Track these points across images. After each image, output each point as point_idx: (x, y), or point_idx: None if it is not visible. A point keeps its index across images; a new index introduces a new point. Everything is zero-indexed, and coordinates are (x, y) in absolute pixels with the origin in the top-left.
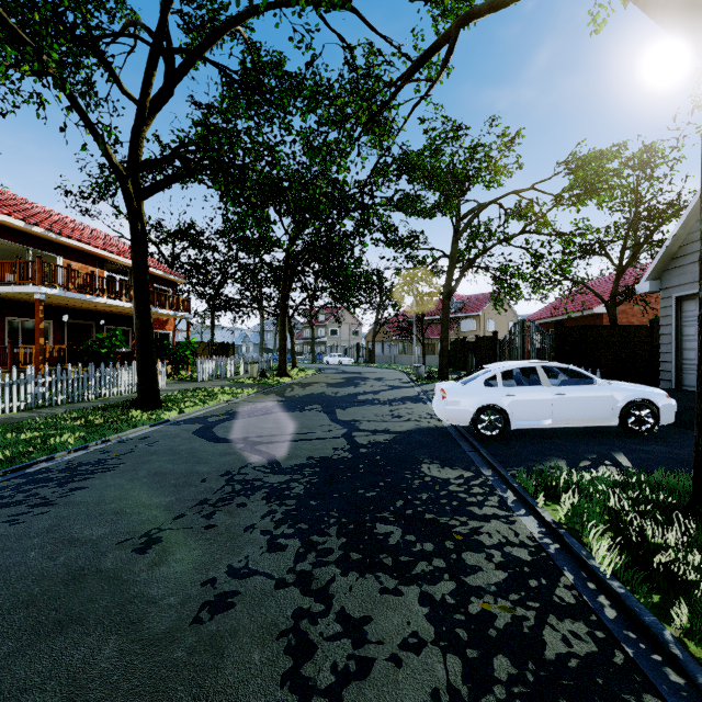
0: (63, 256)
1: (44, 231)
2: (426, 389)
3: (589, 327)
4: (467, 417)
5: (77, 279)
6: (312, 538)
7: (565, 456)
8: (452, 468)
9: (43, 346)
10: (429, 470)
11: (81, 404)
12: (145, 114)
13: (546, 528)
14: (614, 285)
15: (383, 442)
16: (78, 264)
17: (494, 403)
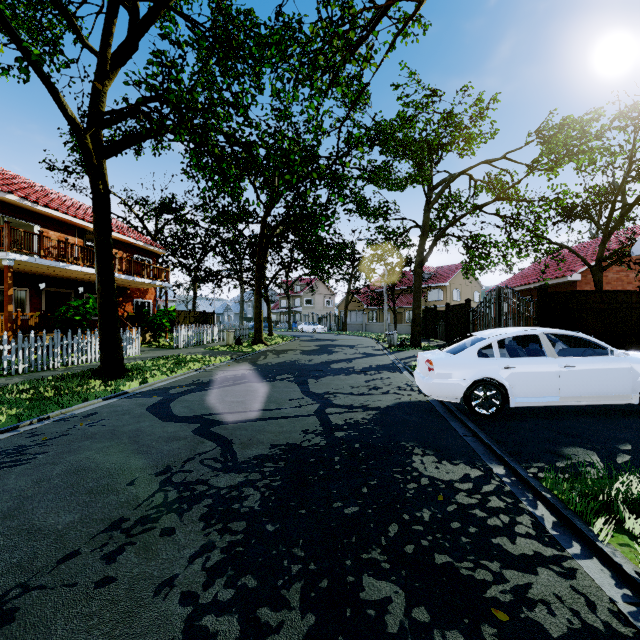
0: (40, 225)
1: (19, 200)
2: (400, 357)
3: (575, 293)
4: (459, 392)
5: (49, 246)
6: (259, 613)
7: (591, 446)
8: (452, 463)
9: (11, 313)
10: (423, 465)
11: (43, 373)
12: (106, 67)
13: (631, 587)
14: (600, 249)
15: (361, 422)
16: (56, 234)
17: (490, 376)
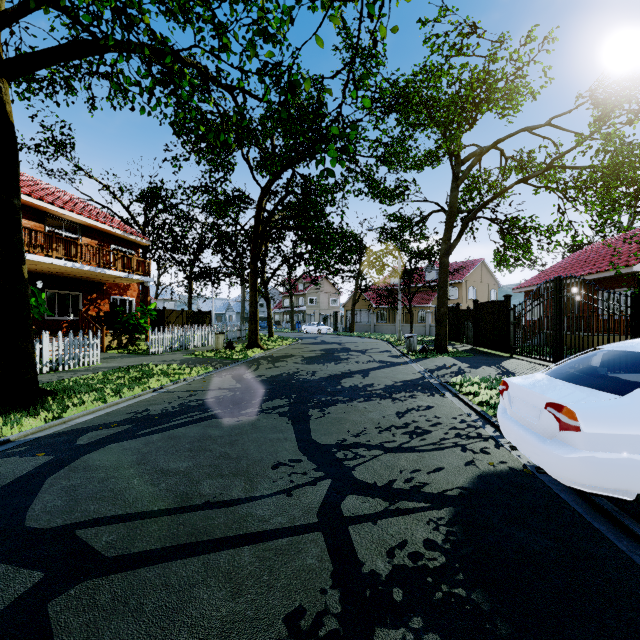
0: None
1: None
2: (428, 368)
3: None
4: None
5: None
6: None
7: None
8: None
9: None
10: None
11: None
12: None
13: None
14: None
15: (431, 565)
16: None
17: None
